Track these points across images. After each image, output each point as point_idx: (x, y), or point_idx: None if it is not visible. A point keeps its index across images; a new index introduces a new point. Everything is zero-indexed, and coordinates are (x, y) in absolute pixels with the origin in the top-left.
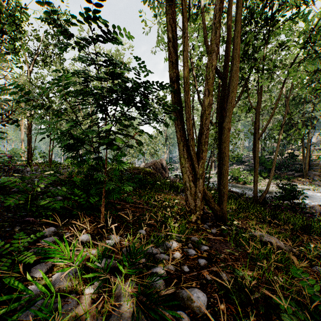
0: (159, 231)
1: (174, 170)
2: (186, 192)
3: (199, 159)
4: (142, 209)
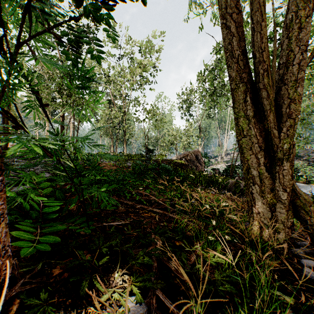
0: (194, 300)
1: (209, 165)
2: (250, 189)
3: (281, 118)
4: (163, 215)
